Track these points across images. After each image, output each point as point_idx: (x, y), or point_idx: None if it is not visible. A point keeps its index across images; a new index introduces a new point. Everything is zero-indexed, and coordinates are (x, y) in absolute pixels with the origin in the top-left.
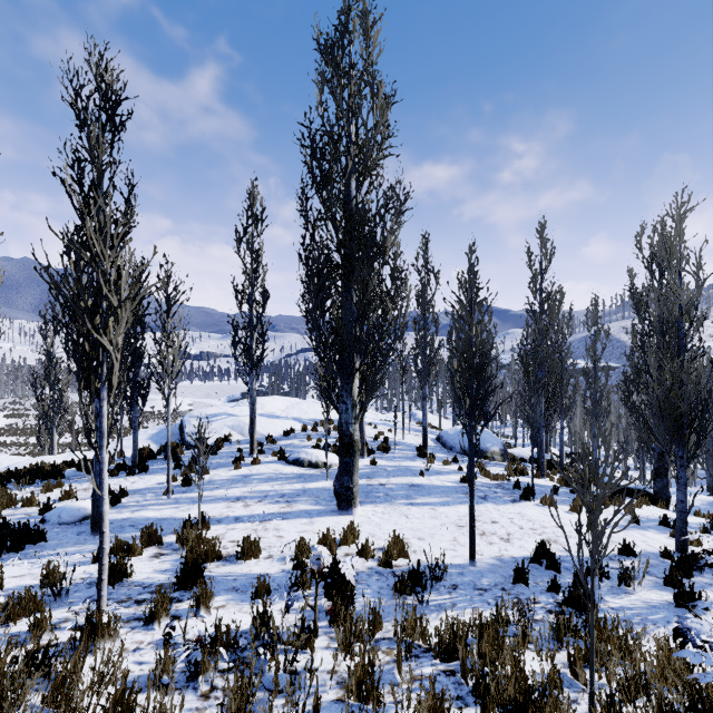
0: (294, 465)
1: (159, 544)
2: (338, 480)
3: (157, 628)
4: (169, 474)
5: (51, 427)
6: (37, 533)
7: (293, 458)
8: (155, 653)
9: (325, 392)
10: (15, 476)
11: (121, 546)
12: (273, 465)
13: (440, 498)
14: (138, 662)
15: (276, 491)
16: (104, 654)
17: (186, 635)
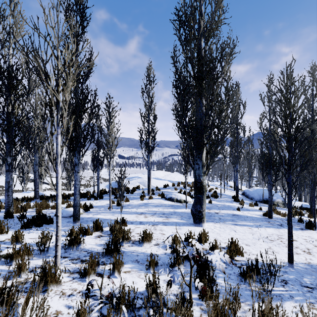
0: (169, 200)
1: (101, 230)
2: (193, 207)
3: (87, 281)
4: (110, 198)
5: (70, 180)
6: (49, 219)
7: (168, 197)
8: (76, 303)
9: (185, 162)
10: (52, 197)
11: (82, 229)
12: (158, 199)
13: (253, 223)
14: (68, 306)
15: (160, 211)
16: (38, 300)
17: (102, 291)
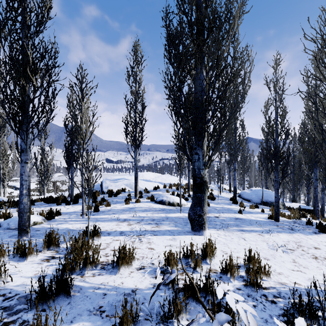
0: (160, 203)
1: (57, 248)
2: (192, 210)
3: None
4: (83, 202)
5: (43, 184)
6: None
7: (159, 200)
8: None
9: (179, 157)
10: (10, 202)
11: (22, 248)
12: (147, 203)
13: (261, 227)
14: None
15: (149, 217)
16: None
17: None
